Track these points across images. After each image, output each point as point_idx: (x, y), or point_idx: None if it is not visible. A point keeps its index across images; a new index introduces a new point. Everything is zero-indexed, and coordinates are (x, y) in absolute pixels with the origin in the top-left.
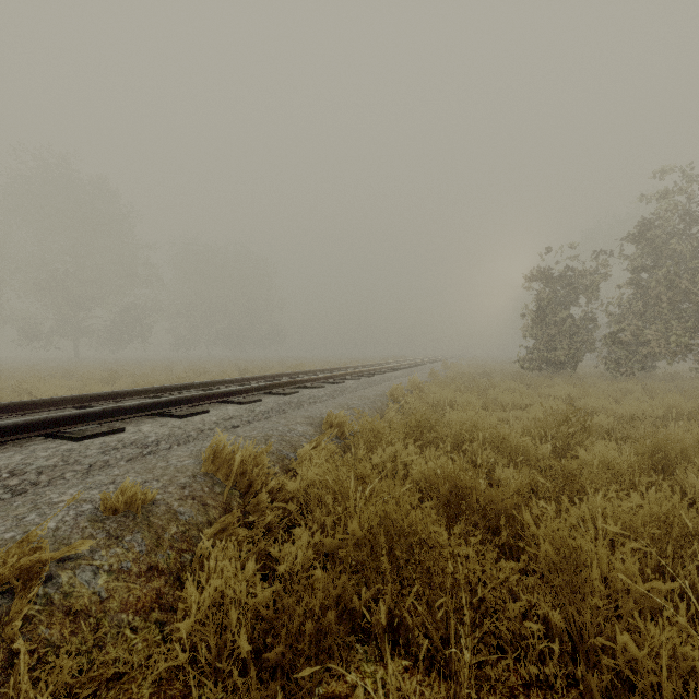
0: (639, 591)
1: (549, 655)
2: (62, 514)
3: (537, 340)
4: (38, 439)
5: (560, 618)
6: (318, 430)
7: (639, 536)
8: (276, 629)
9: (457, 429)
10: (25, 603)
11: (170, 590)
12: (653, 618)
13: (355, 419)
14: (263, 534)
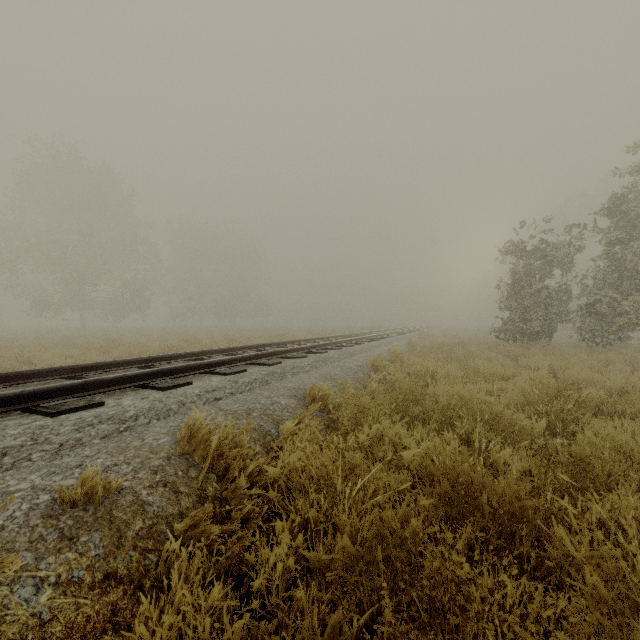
0: None
1: None
2: (13, 509)
3: (512, 311)
4: (14, 414)
5: None
6: (301, 403)
7: None
8: None
9: (444, 404)
10: None
11: (129, 603)
12: None
13: (338, 391)
14: (241, 524)
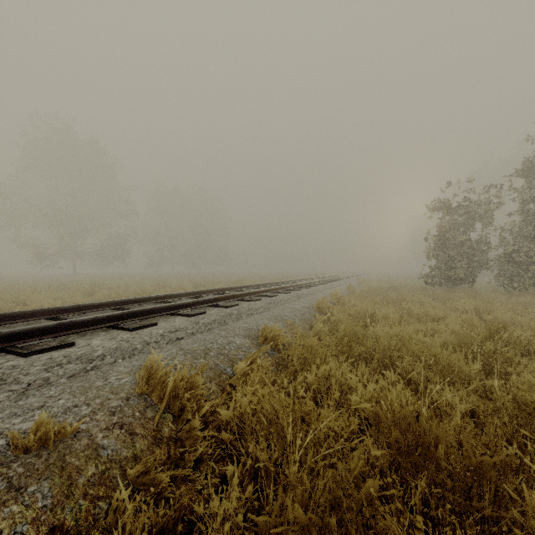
0: None
1: None
2: None
3: (439, 260)
4: None
5: None
6: (254, 342)
7: None
8: None
9: (385, 344)
10: None
11: None
12: None
13: (287, 331)
14: (194, 465)
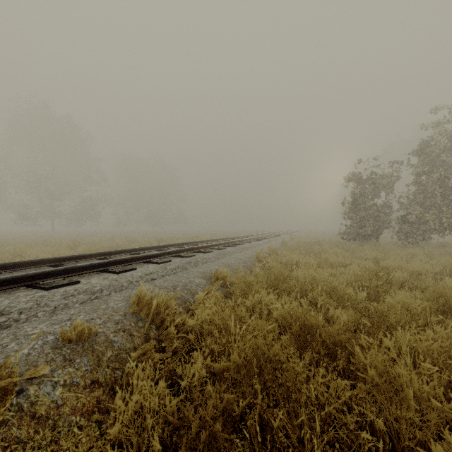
0: (444, 409)
1: (374, 450)
2: (33, 343)
3: (353, 220)
4: (22, 288)
5: (383, 424)
6: (208, 282)
7: (434, 361)
8: (179, 431)
9: (302, 281)
10: (1, 413)
11: (107, 397)
12: (446, 421)
13: (233, 274)
14: (171, 355)
